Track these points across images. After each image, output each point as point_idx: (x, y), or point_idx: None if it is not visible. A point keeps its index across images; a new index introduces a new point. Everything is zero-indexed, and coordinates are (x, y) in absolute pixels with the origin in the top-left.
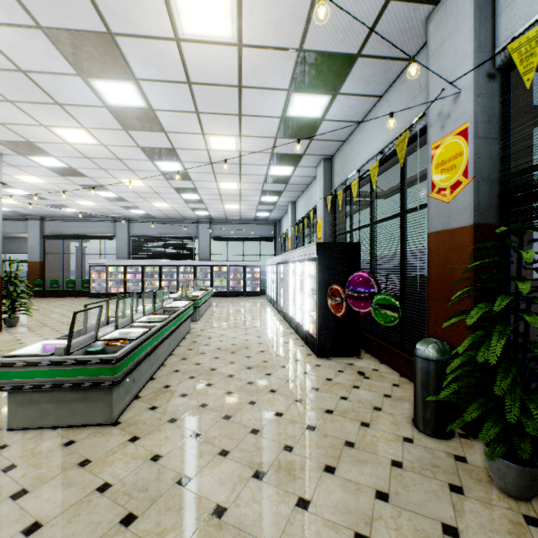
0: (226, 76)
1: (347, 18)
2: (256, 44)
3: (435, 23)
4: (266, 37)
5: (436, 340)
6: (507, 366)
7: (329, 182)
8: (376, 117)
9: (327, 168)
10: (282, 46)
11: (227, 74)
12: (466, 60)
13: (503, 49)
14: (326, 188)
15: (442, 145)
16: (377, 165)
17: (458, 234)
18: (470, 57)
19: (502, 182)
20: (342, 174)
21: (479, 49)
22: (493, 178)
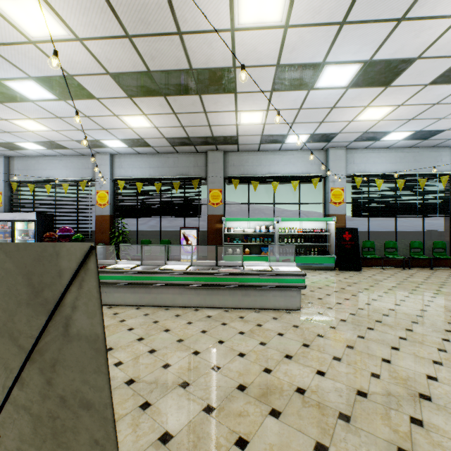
0: (7, 129)
1: (76, 145)
2: (39, 134)
3: (98, 157)
4: (45, 135)
5: (103, 243)
6: (121, 242)
7: (8, 171)
8: (62, 161)
9: (7, 162)
10: (47, 138)
11: (9, 129)
12: (108, 175)
13: (116, 178)
14: (6, 175)
15: (101, 192)
16: (68, 185)
17: (106, 217)
18: (109, 175)
19: (116, 207)
20: (26, 173)
21: (111, 174)
22: (113, 204)
